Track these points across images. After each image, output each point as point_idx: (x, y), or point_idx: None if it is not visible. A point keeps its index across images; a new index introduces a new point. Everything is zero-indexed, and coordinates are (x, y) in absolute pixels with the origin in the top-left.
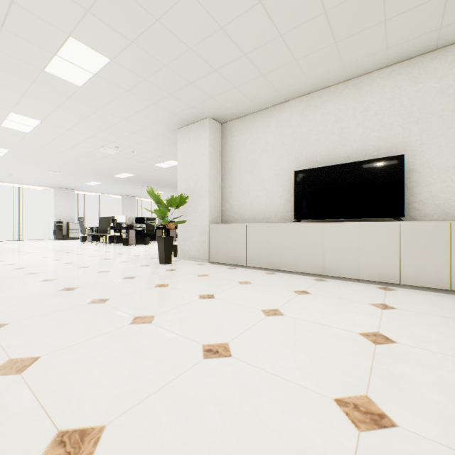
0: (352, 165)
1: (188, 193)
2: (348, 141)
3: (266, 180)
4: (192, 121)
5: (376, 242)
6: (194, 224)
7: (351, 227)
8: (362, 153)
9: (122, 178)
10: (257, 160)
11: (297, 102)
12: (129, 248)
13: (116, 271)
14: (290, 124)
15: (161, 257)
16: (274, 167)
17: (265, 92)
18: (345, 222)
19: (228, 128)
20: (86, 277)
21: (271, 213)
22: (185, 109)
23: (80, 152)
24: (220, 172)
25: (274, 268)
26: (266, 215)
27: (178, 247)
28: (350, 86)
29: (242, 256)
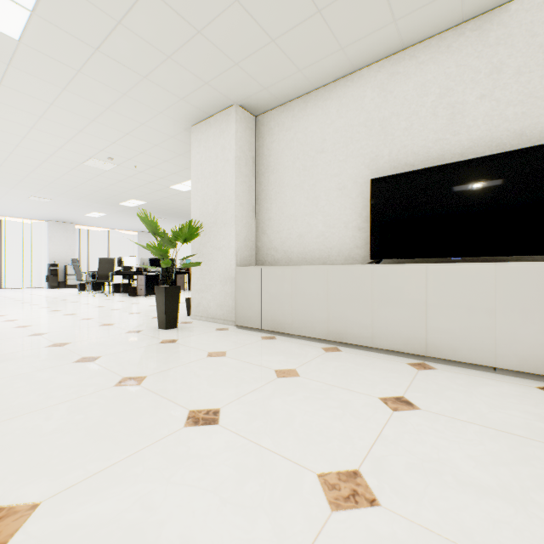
0: (476, 163)
1: (206, 221)
2: (463, 126)
3: (323, 198)
4: (211, 112)
5: (532, 299)
6: (214, 267)
7: (480, 271)
8: (491, 144)
9: (131, 207)
10: (309, 167)
11: (374, 69)
12: (133, 300)
13: (78, 343)
14: (362, 107)
15: (160, 317)
16: (335, 177)
17: (322, 50)
18: (468, 263)
19: (265, 122)
20: (14, 358)
21: (331, 250)
22: (198, 89)
23: (62, 167)
24: (253, 189)
25: (336, 339)
26: (323, 253)
27: (191, 301)
28: (468, 32)
29: (284, 318)
